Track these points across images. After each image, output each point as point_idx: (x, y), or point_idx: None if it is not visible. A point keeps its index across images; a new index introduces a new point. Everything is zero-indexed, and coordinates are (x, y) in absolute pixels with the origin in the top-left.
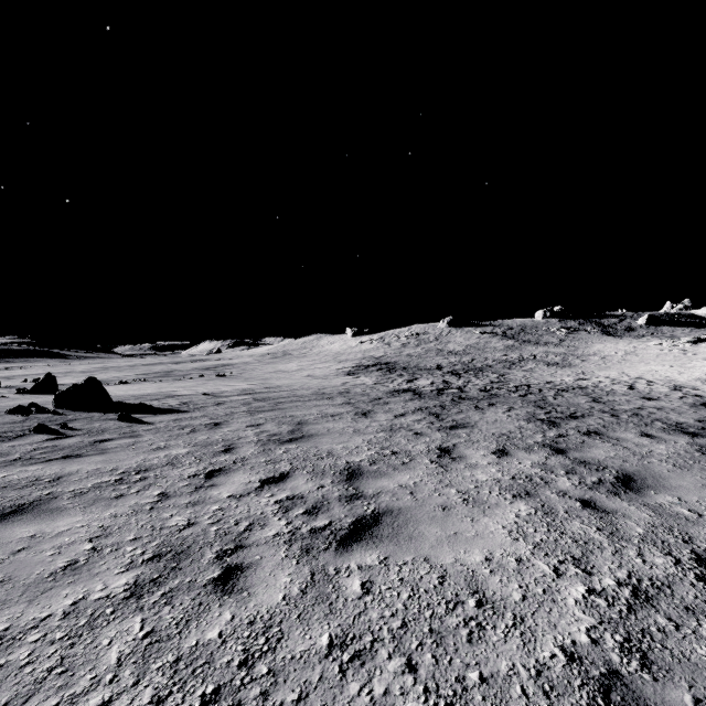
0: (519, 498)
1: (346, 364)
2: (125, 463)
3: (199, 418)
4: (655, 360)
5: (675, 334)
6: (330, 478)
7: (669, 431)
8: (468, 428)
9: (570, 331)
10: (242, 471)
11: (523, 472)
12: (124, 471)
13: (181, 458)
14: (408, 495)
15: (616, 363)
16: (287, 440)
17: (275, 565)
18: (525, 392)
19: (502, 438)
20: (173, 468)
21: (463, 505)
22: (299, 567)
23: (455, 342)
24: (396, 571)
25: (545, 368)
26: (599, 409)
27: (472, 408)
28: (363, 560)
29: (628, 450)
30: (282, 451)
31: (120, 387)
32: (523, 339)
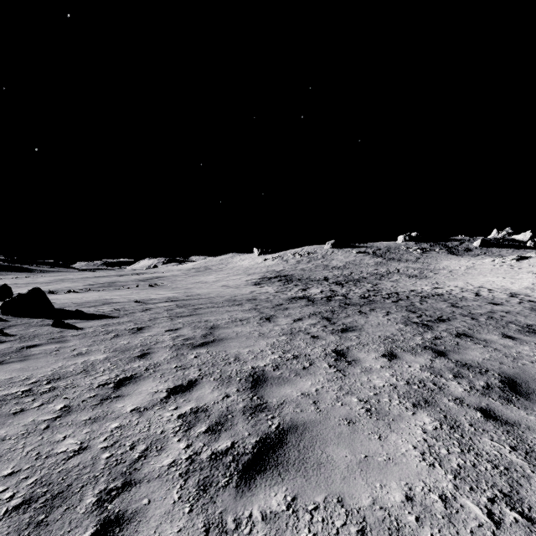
0: (419, 407)
1: (254, 276)
2: (40, 371)
3: (125, 323)
4: (490, 273)
5: (502, 254)
6: (235, 385)
7: (524, 333)
8: (357, 331)
9: (424, 251)
10: (151, 379)
11: (415, 376)
12: (36, 380)
13: (97, 364)
14: (312, 406)
15: (460, 275)
16: (199, 344)
17: (163, 514)
18: (396, 298)
19: (388, 341)
20: (86, 376)
21: (367, 418)
22: (192, 518)
23: (337, 259)
24: (307, 523)
25: (407, 280)
26: (460, 313)
27: (357, 313)
28: (267, 504)
29: (499, 352)
30: (194, 356)
31: (67, 296)
32: (389, 257)
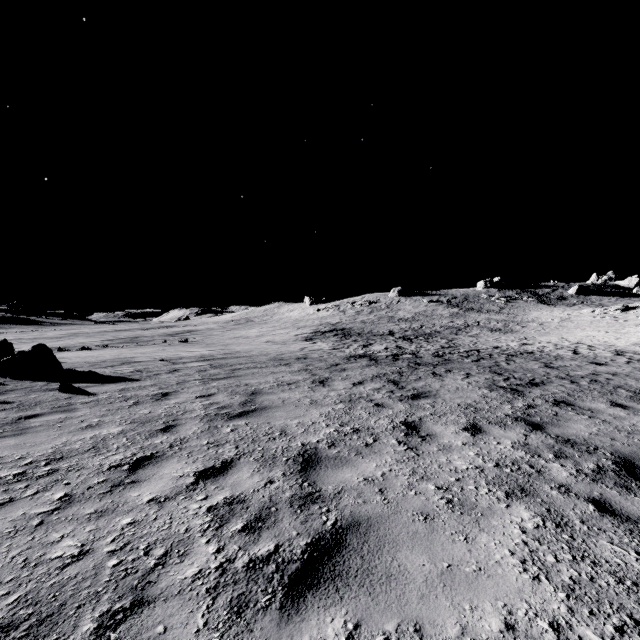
0: (514, 497)
1: (305, 330)
2: (39, 449)
3: (147, 388)
4: (590, 326)
5: (603, 303)
6: (281, 468)
7: (638, 400)
8: (431, 398)
9: (509, 300)
10: (176, 459)
11: (506, 456)
12: (32, 460)
13: (110, 440)
14: (377, 495)
15: (554, 329)
16: (237, 414)
17: None
18: (477, 357)
19: (469, 410)
20: (95, 455)
21: (449, 512)
22: None
23: (404, 310)
24: None
25: (489, 334)
26: (556, 375)
27: (430, 375)
28: (322, 634)
29: (609, 424)
30: (230, 429)
31: (80, 353)
32: (466, 307)
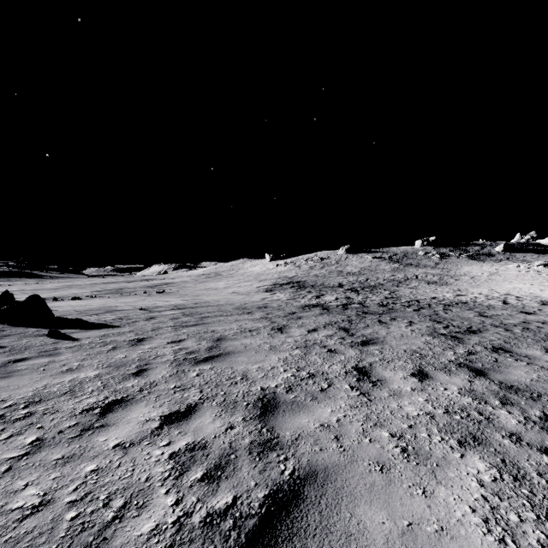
0: (467, 446)
1: (265, 283)
2: (20, 392)
3: (125, 334)
4: (516, 279)
5: (526, 259)
6: (241, 412)
7: None
8: (378, 344)
9: (443, 256)
10: (144, 402)
11: (454, 403)
12: (12, 403)
13: (86, 383)
14: (333, 442)
15: (484, 282)
16: (203, 359)
17: None
18: (417, 306)
19: (415, 356)
20: (70, 398)
21: (405, 461)
22: None
23: (352, 265)
24: None
25: (426, 286)
26: (490, 324)
27: (377, 323)
28: None
29: (547, 371)
30: (196, 374)
31: (71, 303)
32: (406, 262)
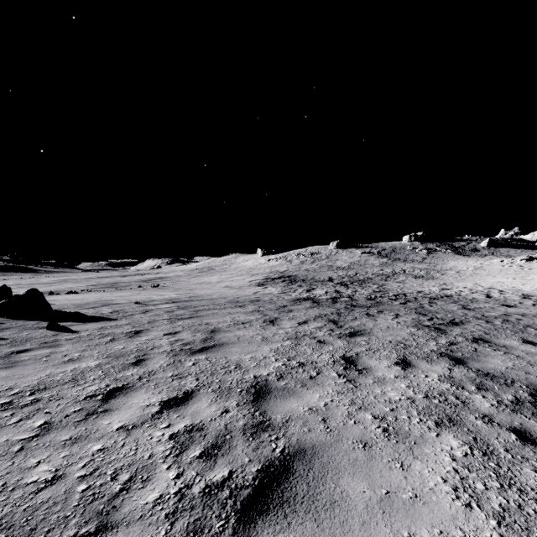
0: (443, 426)
1: (257, 277)
2: (25, 380)
3: (123, 326)
4: (500, 273)
5: (510, 254)
6: (236, 398)
7: None
8: (365, 335)
9: (430, 251)
10: (144, 390)
11: (434, 388)
12: (18, 391)
13: (87, 372)
14: (321, 424)
15: (469, 276)
16: (198, 350)
17: None
18: (404, 300)
19: (399, 346)
20: (74, 386)
21: (385, 440)
22: None
23: (341, 260)
24: None
25: (414, 280)
26: (473, 316)
27: (364, 315)
28: None
29: (522, 359)
30: (192, 363)
31: (68, 297)
32: (394, 257)
